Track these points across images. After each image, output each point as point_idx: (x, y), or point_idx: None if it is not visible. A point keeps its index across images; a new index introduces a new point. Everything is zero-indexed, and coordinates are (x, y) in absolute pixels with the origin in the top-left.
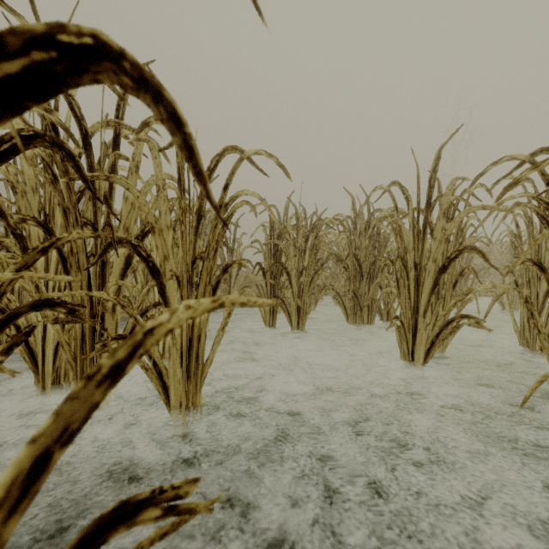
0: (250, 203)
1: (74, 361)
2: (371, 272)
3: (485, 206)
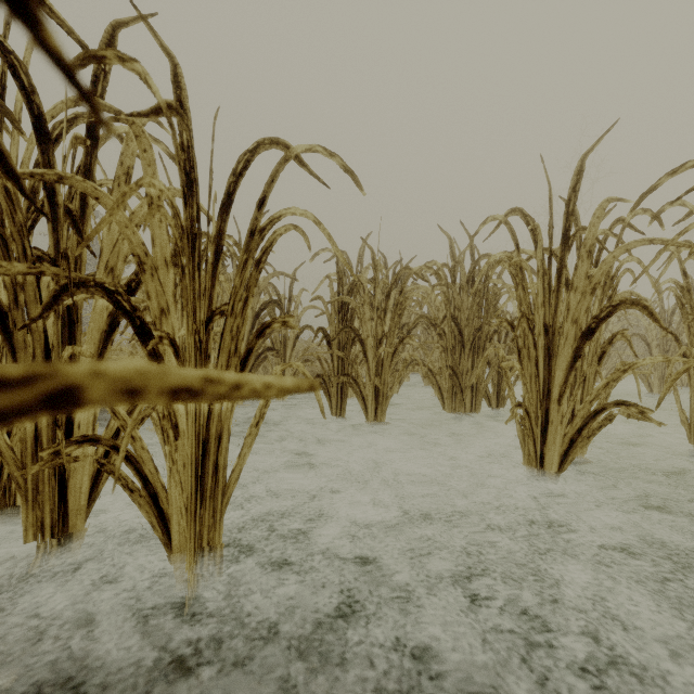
0: (299, 228)
1: (21, 475)
2: (475, 341)
3: (654, 239)
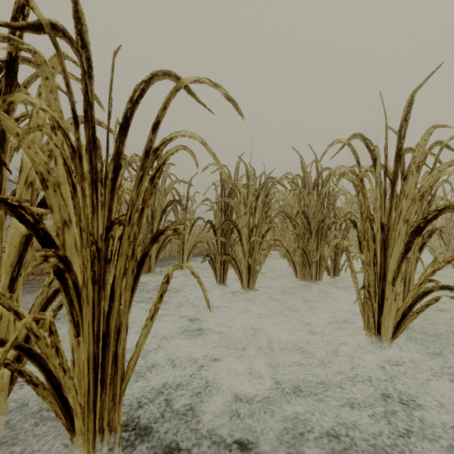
0: (188, 148)
1: None
2: (319, 229)
3: None
